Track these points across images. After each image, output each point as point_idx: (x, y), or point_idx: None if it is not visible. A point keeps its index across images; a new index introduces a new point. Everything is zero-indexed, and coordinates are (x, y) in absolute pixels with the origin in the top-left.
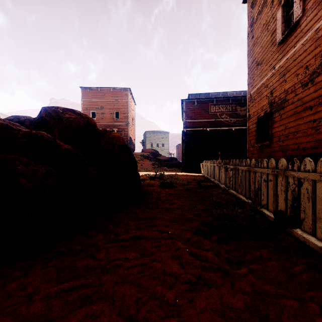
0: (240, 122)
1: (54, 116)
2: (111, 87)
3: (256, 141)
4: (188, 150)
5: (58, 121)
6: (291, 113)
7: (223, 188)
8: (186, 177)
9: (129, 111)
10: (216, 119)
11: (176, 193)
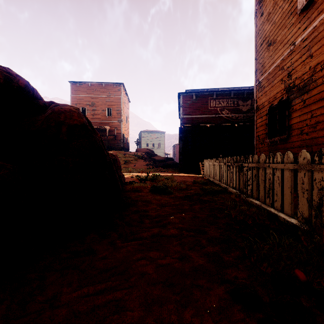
0: (243, 118)
1: None
2: (103, 82)
3: (267, 135)
4: (186, 148)
5: None
6: (321, 97)
7: (237, 195)
8: (184, 179)
9: (122, 108)
10: (216, 115)
11: (172, 203)
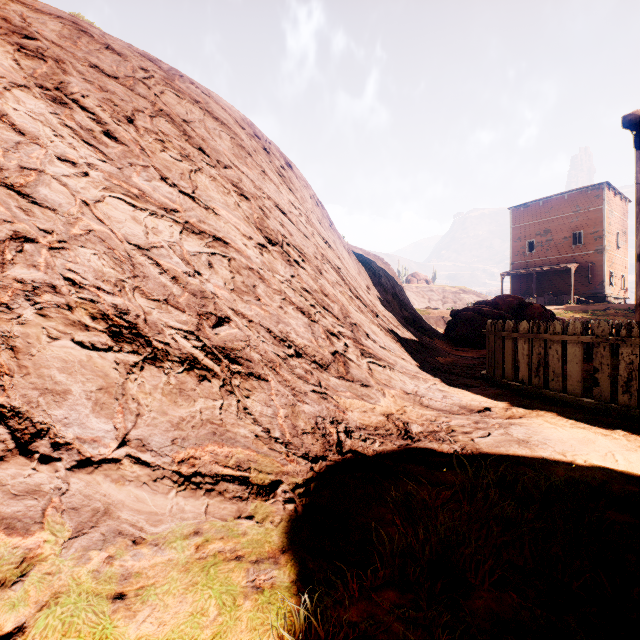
0: None
1: (501, 301)
2: (564, 193)
3: None
4: None
5: (504, 303)
6: None
7: None
8: None
9: (604, 227)
10: None
11: None
